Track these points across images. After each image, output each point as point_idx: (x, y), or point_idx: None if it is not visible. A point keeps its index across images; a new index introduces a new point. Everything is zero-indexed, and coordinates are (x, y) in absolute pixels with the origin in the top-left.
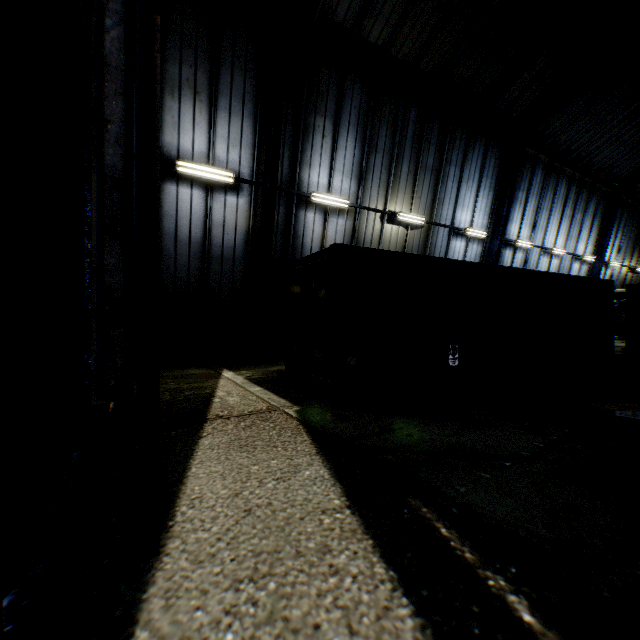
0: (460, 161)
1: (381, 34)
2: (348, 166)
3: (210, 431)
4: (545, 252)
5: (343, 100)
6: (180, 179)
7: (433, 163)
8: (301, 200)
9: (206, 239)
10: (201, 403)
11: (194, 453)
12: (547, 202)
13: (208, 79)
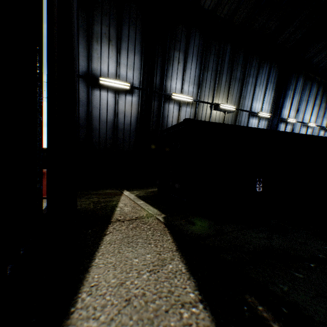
0: (255, 74)
1: (211, 3)
2: (192, 78)
3: (111, 230)
4: (304, 125)
5: (189, 42)
6: (101, 87)
7: (240, 76)
8: (166, 98)
9: (115, 120)
10: (109, 211)
11: (99, 246)
12: (305, 96)
13: (116, 33)
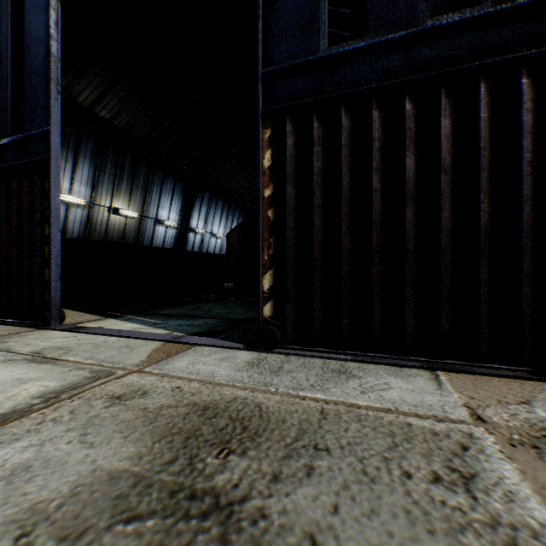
0: (160, 183)
1: (107, 115)
2: (85, 179)
3: None
4: (214, 235)
5: (82, 142)
6: None
7: (143, 183)
8: None
9: None
10: None
11: None
12: (213, 209)
13: None
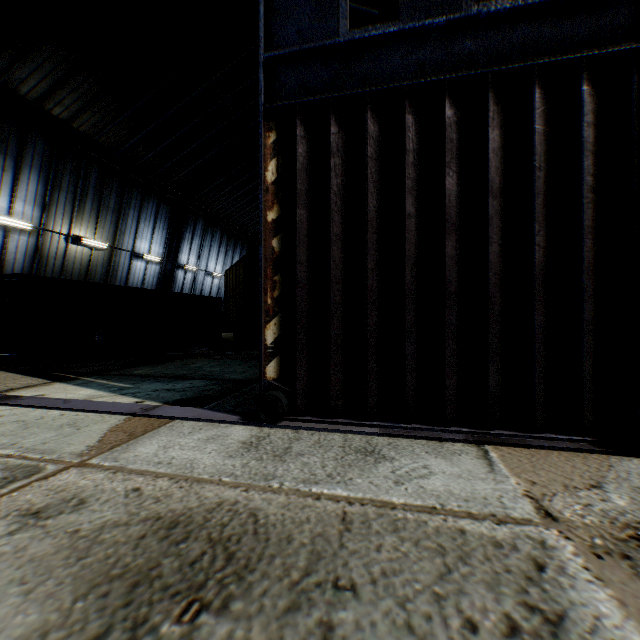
0: (139, 207)
1: (63, 113)
2: (32, 196)
3: None
4: (209, 274)
5: (27, 146)
6: None
7: (115, 205)
8: None
9: None
10: None
11: None
12: (208, 242)
13: None
